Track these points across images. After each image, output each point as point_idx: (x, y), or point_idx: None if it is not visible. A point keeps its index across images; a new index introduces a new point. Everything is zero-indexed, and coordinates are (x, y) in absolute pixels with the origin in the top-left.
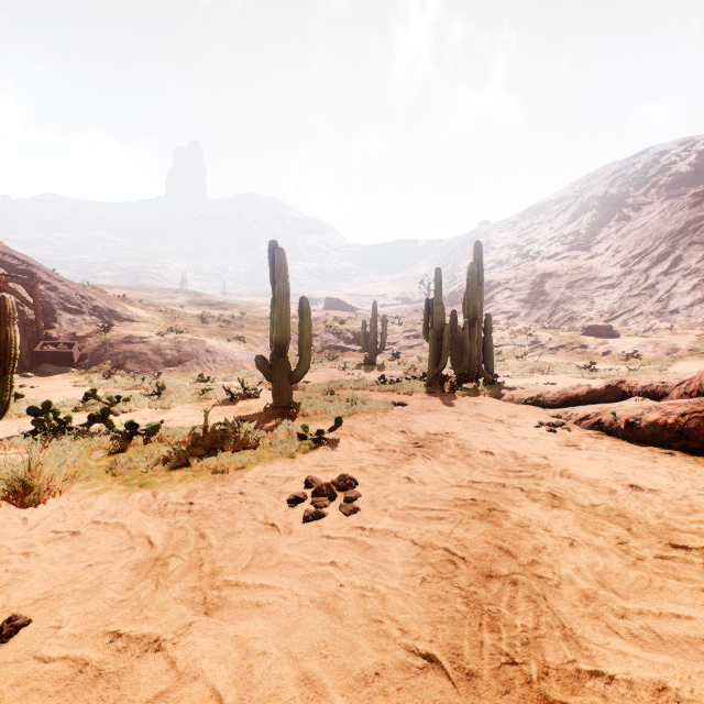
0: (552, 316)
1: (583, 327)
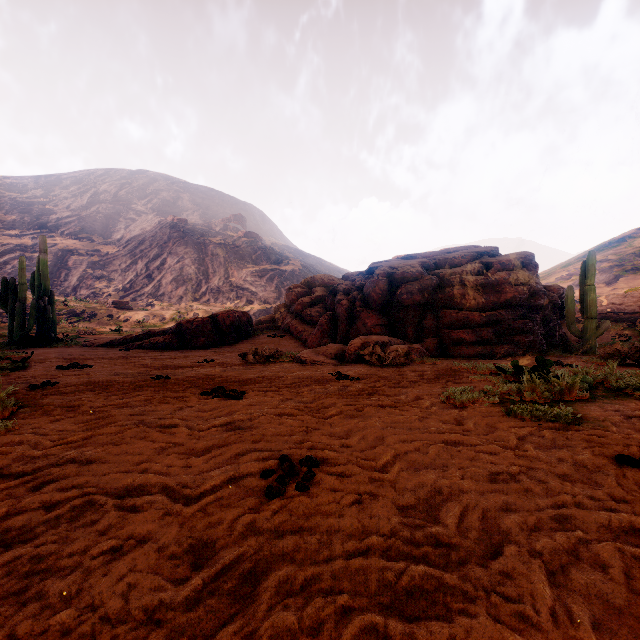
0: (78, 289)
1: (109, 301)
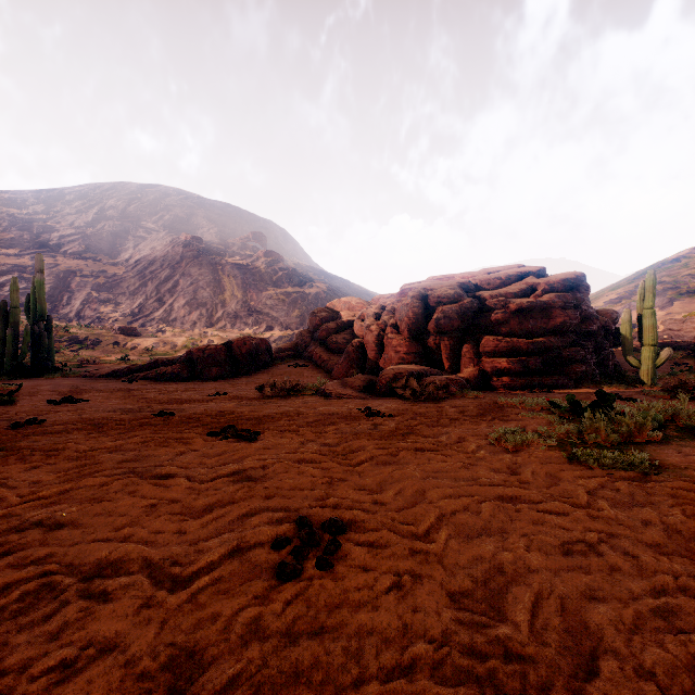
0: (81, 313)
1: (115, 327)
